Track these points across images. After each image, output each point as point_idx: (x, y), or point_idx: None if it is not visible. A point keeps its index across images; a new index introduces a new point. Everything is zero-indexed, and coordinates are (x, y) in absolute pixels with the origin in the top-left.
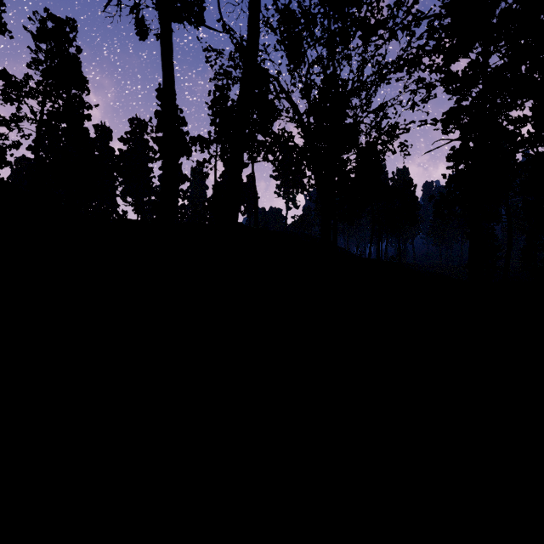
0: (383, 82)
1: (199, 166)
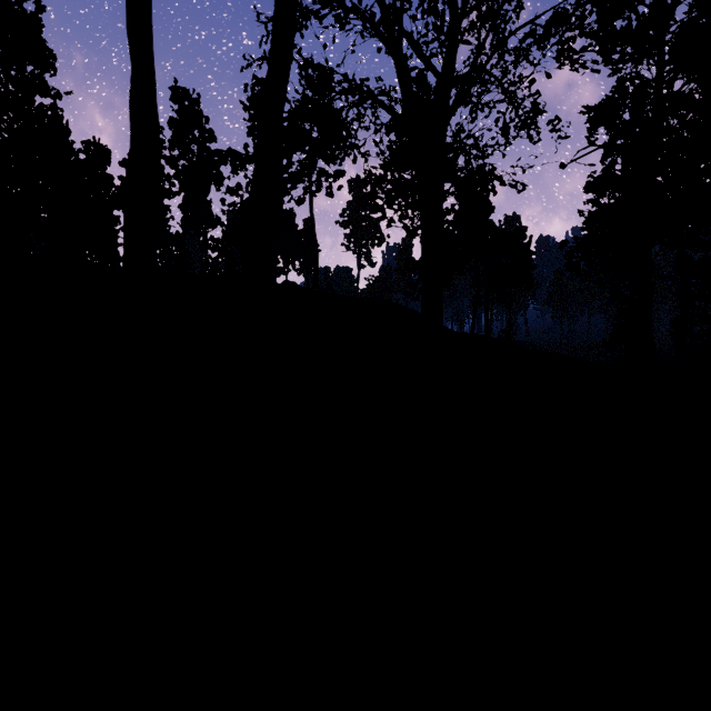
0: None
1: (230, 194)
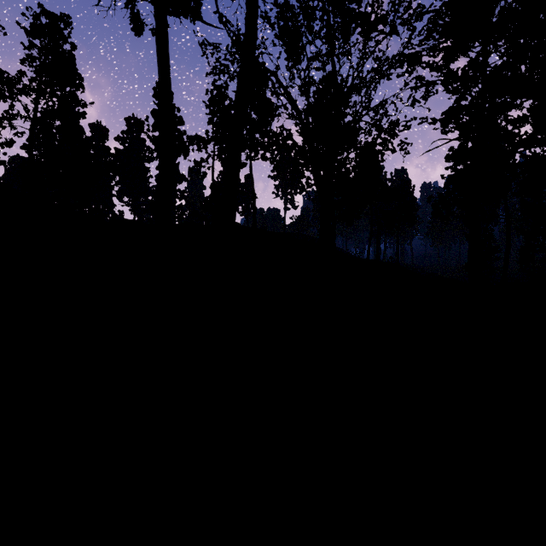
0: (384, 78)
1: (196, 165)
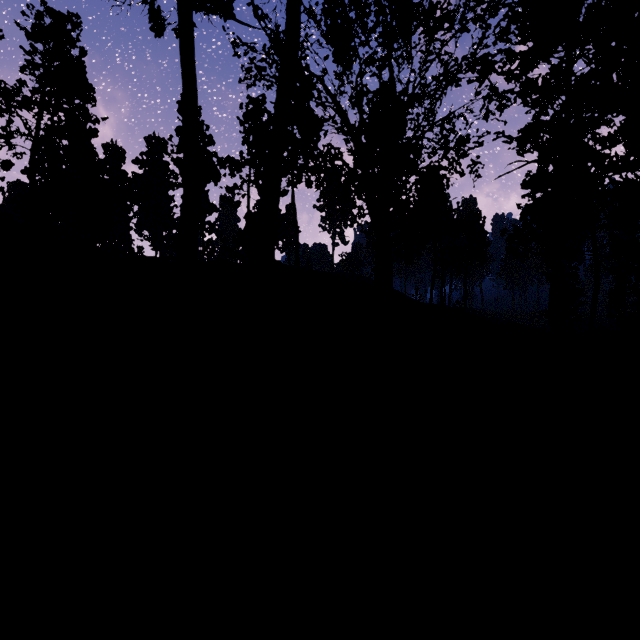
0: (452, 84)
1: (228, 192)
